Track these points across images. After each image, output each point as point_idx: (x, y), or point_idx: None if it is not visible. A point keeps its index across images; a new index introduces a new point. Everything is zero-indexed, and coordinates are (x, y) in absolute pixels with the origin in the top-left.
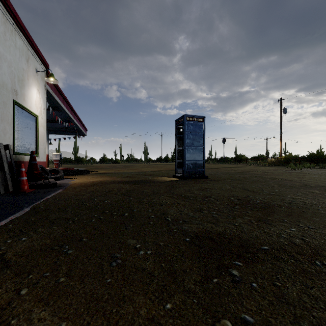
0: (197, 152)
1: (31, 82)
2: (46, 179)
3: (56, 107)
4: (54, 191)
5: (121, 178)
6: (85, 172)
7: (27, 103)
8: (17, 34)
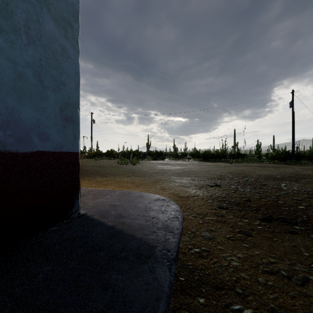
0: None
1: None
2: None
3: None
4: None
5: None
6: None
7: None
8: None
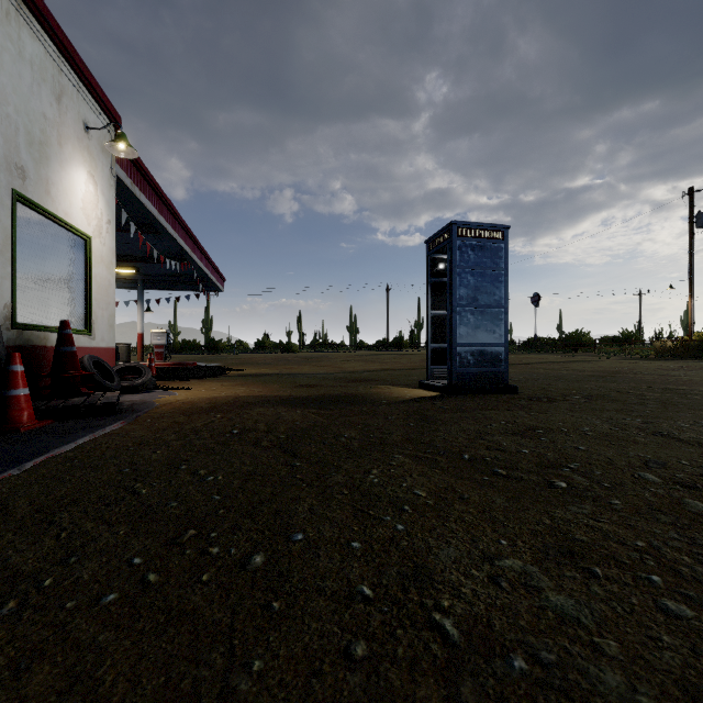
0: (487, 321)
1: (70, 153)
2: (106, 391)
3: (149, 224)
4: (94, 429)
5: (291, 387)
6: (214, 373)
7: (57, 202)
8: (26, 26)
